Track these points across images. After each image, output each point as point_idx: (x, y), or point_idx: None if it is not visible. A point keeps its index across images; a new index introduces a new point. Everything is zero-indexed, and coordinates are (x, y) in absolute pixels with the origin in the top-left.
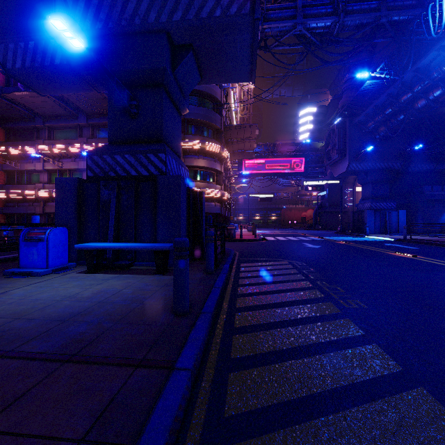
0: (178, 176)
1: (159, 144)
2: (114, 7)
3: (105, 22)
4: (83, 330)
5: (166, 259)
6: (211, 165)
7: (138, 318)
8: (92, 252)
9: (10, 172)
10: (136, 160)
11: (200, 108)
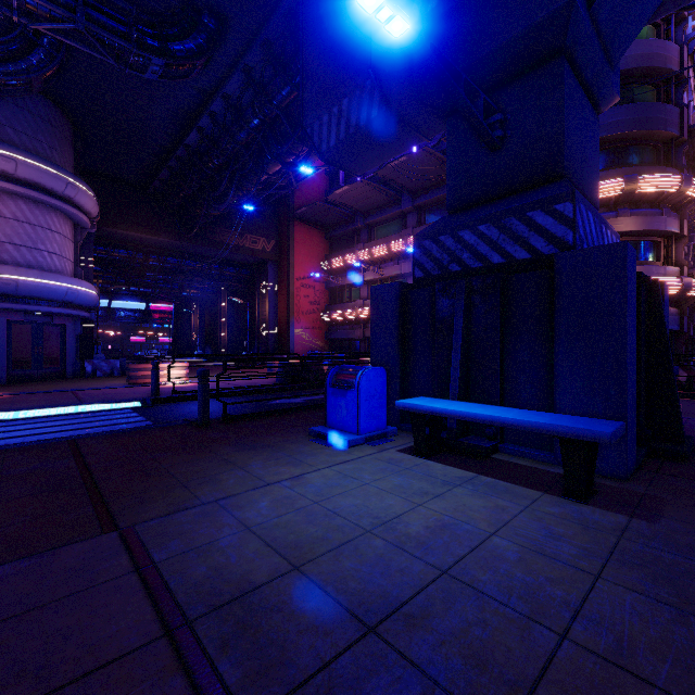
0: (617, 246)
1: (555, 184)
2: None
3: None
4: None
5: (589, 459)
6: (650, 224)
7: None
8: (423, 418)
9: (332, 290)
10: (502, 231)
11: (622, 109)
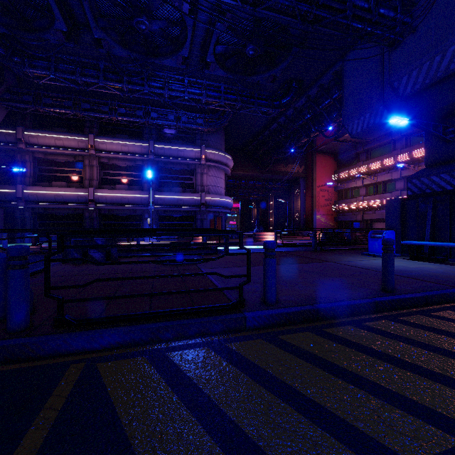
0: None
1: None
2: (430, 70)
3: (422, 82)
4: (413, 274)
5: None
6: None
7: (444, 277)
8: (413, 247)
9: (339, 191)
10: (451, 177)
11: None
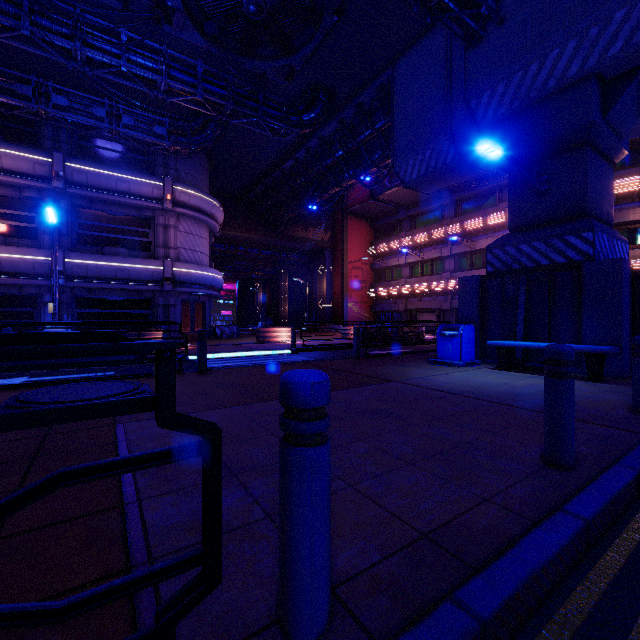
0: (617, 260)
1: (581, 220)
2: (521, 85)
3: (509, 104)
4: (541, 403)
5: (600, 365)
6: None
7: (589, 406)
8: (505, 350)
9: (377, 271)
10: (548, 246)
11: None
